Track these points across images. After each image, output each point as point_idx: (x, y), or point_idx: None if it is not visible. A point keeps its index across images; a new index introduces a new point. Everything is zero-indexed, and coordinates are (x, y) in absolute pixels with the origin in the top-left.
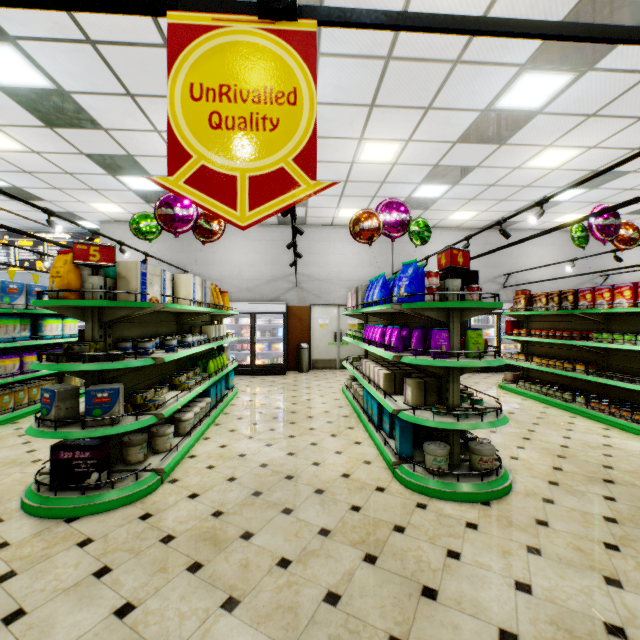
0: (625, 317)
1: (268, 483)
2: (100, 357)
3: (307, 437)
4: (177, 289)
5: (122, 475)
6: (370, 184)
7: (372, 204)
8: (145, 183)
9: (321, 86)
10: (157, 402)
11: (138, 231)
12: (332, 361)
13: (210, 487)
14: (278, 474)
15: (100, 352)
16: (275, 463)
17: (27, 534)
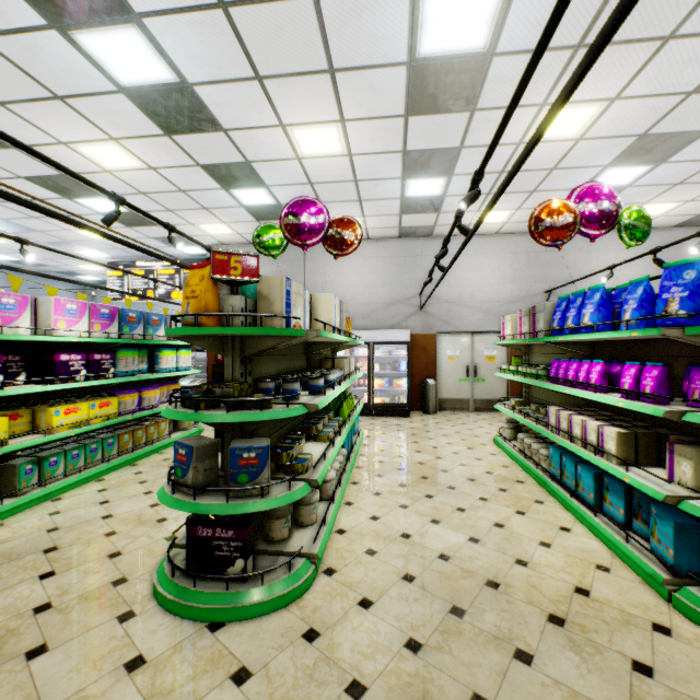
0: None
1: (465, 592)
2: (245, 403)
3: (483, 512)
4: (315, 313)
5: (267, 560)
6: (533, 173)
7: (526, 202)
8: (258, 196)
9: (510, 24)
10: (306, 462)
11: (262, 246)
12: (464, 401)
13: (383, 589)
14: (472, 576)
15: (245, 397)
16: (458, 555)
17: (165, 645)
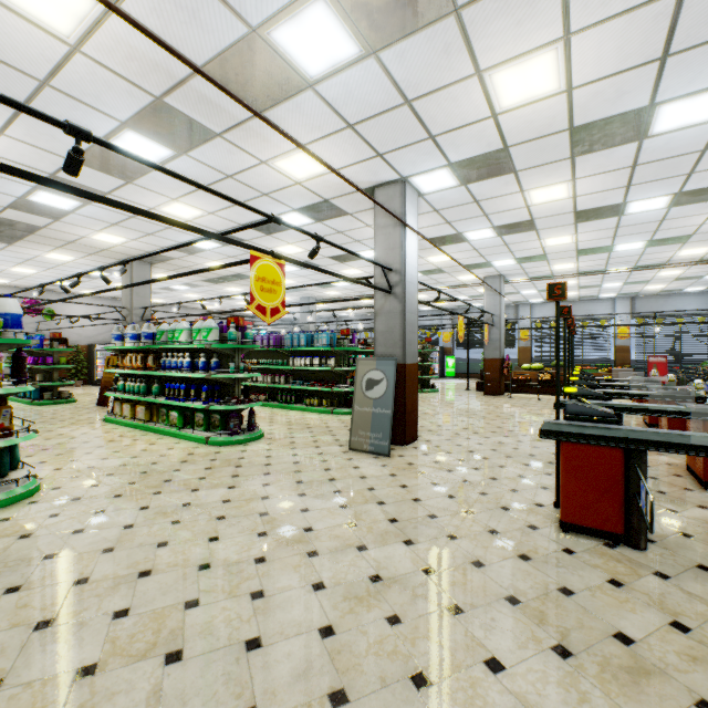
0: None
1: None
2: None
3: None
4: None
5: None
6: (18, 275)
7: (19, 280)
8: None
9: None
10: None
11: None
12: None
13: None
14: None
15: None
16: None
17: None
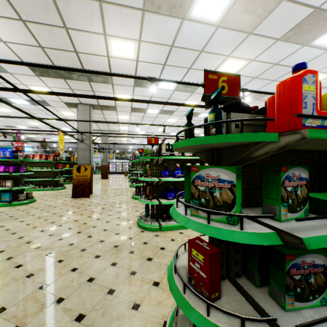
0: (27, 163)
1: None
2: None
3: None
4: None
5: None
6: None
7: None
8: None
9: None
10: None
11: None
12: None
13: None
14: None
15: None
16: None
17: None
